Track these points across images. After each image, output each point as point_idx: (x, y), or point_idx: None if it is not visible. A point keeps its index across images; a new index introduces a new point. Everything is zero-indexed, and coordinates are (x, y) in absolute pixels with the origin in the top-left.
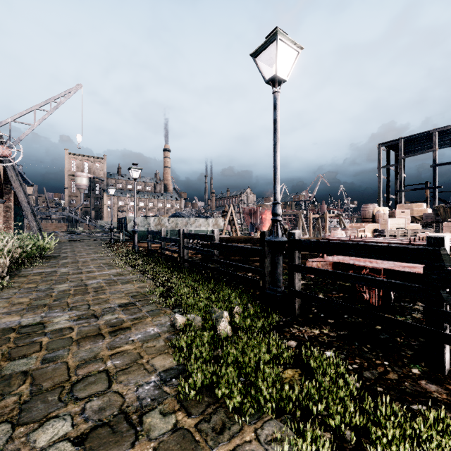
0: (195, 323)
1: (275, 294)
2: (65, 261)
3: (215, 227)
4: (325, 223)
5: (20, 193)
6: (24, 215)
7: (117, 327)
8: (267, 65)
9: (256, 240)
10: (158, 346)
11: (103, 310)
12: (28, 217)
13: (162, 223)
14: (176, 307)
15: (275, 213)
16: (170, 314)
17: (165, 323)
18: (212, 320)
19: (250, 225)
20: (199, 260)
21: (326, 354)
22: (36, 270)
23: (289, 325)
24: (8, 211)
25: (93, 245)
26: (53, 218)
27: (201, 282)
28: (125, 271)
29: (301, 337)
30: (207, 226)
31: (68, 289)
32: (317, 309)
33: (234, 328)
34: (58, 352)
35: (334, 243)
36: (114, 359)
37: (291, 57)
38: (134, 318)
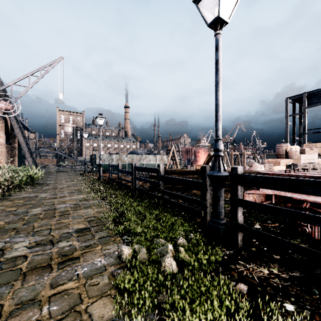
0: (141, 255)
1: (217, 227)
2: (47, 187)
3: (161, 161)
4: (244, 159)
5: (20, 137)
6: (22, 153)
7: (67, 256)
8: (208, 12)
9: (193, 172)
10: (102, 284)
11: (61, 236)
12: (26, 154)
13: (122, 158)
14: (125, 234)
15: (217, 148)
16: (118, 242)
17: (113, 252)
18: (157, 253)
19: (187, 160)
20: (148, 188)
21: (286, 308)
22: (23, 195)
23: (234, 260)
24: (13, 150)
25: (72, 175)
26: (47, 155)
27: (148, 209)
28: (89, 197)
29: (251, 279)
30: (155, 161)
31: (40, 213)
32: (258, 240)
33: (178, 262)
34: (0, 290)
35: (285, 179)
36: (52, 302)
37: (231, 2)
38: (86, 246)
